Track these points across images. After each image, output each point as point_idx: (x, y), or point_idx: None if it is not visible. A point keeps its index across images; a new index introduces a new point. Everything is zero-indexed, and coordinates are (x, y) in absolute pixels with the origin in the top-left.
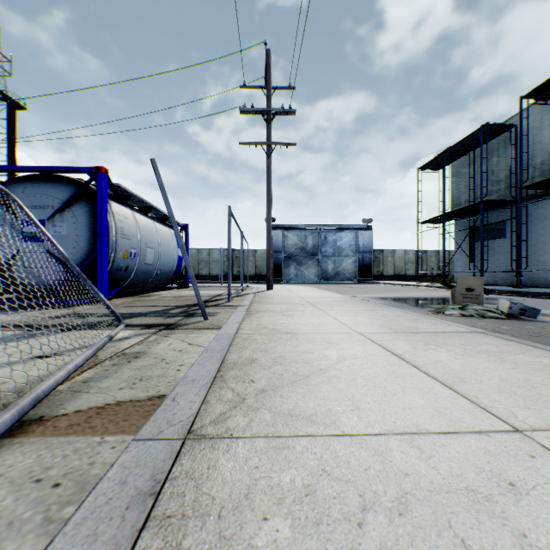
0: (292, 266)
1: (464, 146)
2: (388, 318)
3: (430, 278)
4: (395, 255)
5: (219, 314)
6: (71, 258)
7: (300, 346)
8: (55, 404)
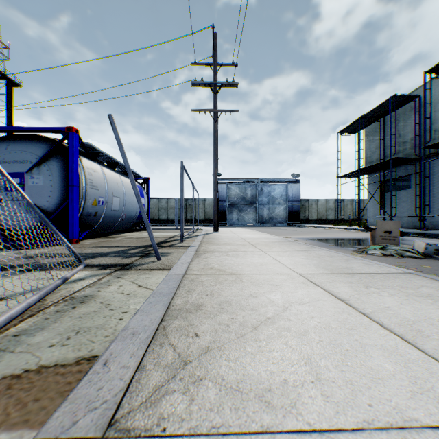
0: (235, 212)
1: (376, 114)
2: (322, 258)
3: (347, 221)
4: (318, 203)
5: (171, 254)
6: (47, 205)
7: (245, 289)
8: None
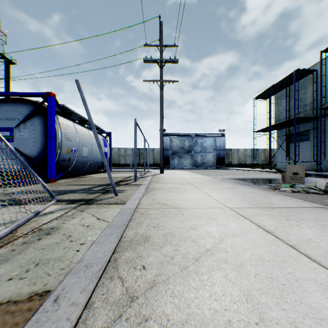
0: (176, 159)
1: (283, 84)
2: (246, 194)
3: (260, 165)
4: (239, 152)
5: (127, 191)
6: (31, 152)
7: (186, 221)
8: None
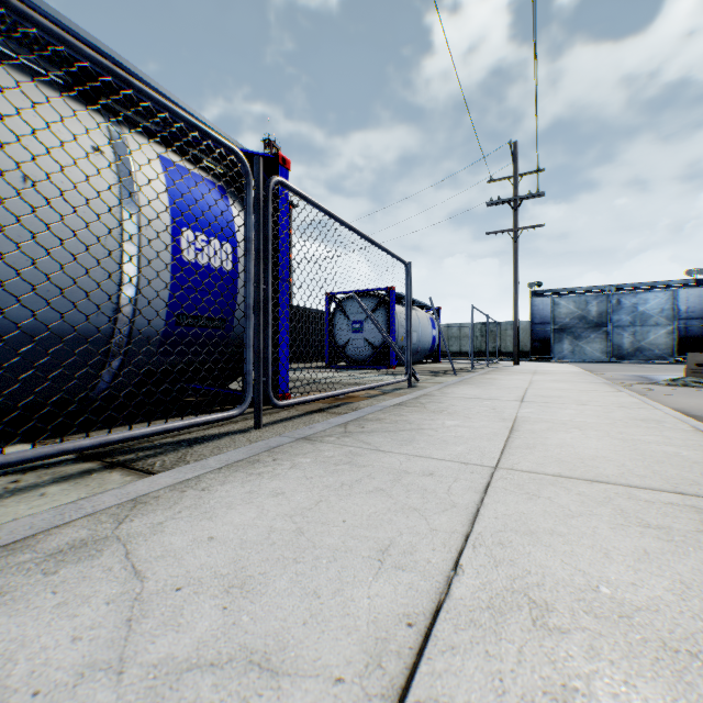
0: (565, 341)
1: None
2: (569, 378)
3: None
4: None
5: (463, 374)
6: (375, 342)
7: (493, 381)
8: (420, 382)
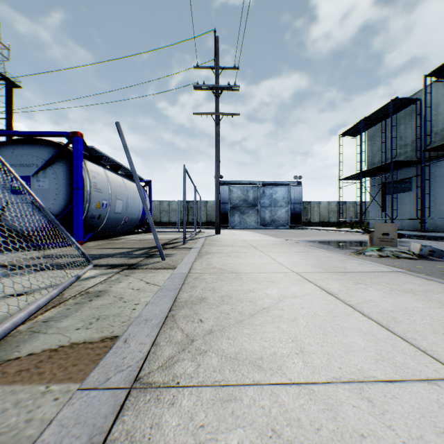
0: (236, 215)
1: (377, 116)
2: (319, 259)
3: (349, 224)
4: (320, 206)
5: (175, 255)
6: (52, 208)
7: (244, 285)
8: (11, 346)
